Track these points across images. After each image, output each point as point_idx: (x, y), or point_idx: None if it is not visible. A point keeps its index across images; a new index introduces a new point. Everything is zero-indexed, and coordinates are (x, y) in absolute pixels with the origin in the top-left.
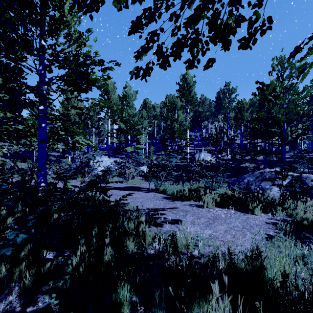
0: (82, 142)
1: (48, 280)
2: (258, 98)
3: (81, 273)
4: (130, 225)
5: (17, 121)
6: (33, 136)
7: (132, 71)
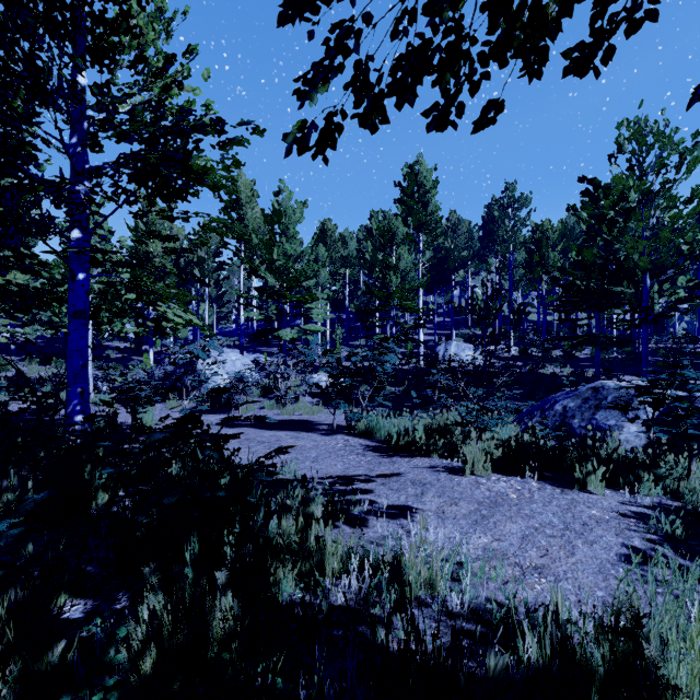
0: (174, 317)
1: (58, 693)
2: (585, 215)
3: (148, 673)
4: (286, 524)
5: (26, 268)
6: (59, 303)
7: (289, 132)
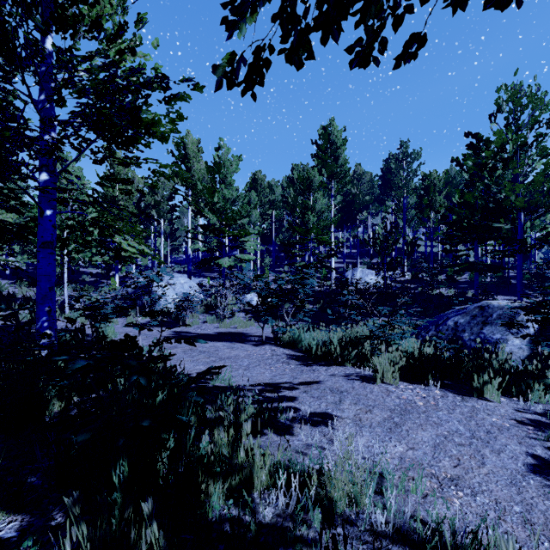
0: (128, 248)
1: None
2: (471, 163)
3: None
4: (218, 435)
5: (10, 207)
6: (34, 235)
7: (219, 65)
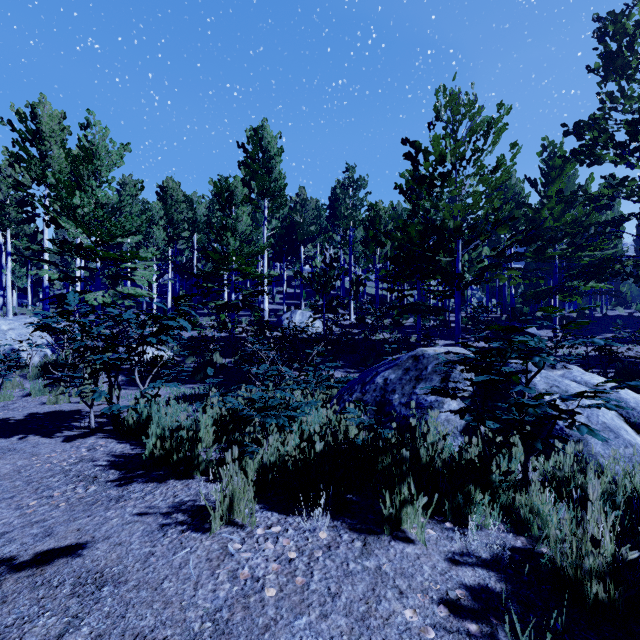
0: None
1: None
2: (408, 175)
3: None
4: None
5: None
6: None
7: None
